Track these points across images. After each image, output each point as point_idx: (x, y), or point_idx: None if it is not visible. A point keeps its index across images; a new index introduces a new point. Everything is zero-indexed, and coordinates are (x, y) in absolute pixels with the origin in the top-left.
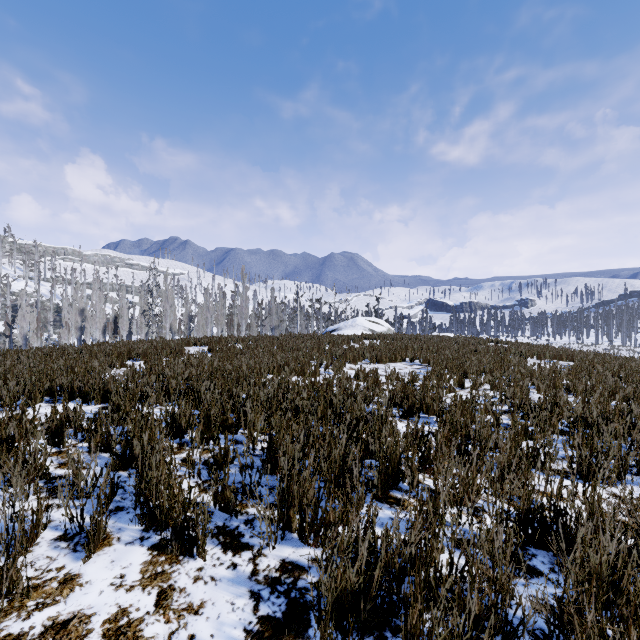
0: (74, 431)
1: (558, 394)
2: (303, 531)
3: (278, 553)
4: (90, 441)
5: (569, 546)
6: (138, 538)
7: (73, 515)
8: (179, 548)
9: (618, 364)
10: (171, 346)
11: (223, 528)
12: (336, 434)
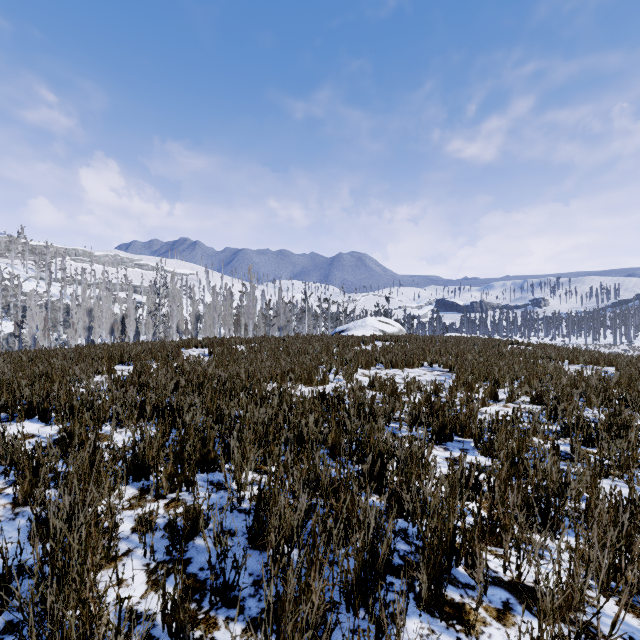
0: (4, 469)
1: (625, 413)
2: None
3: None
4: (15, 489)
5: None
6: None
7: None
8: None
9: None
10: (169, 348)
11: None
12: (355, 488)
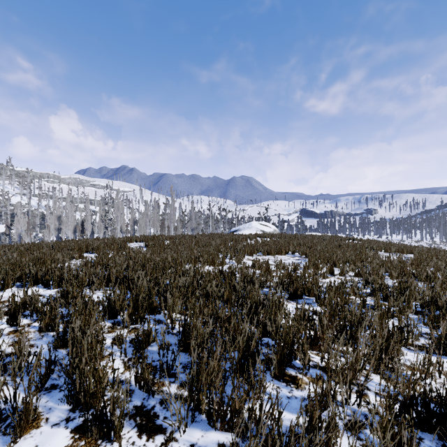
0: (30, 312)
1: (409, 281)
2: (211, 416)
3: (188, 437)
4: (40, 322)
5: None
6: (64, 419)
7: (7, 398)
8: (98, 432)
9: None
10: (118, 242)
11: (141, 408)
12: (239, 318)
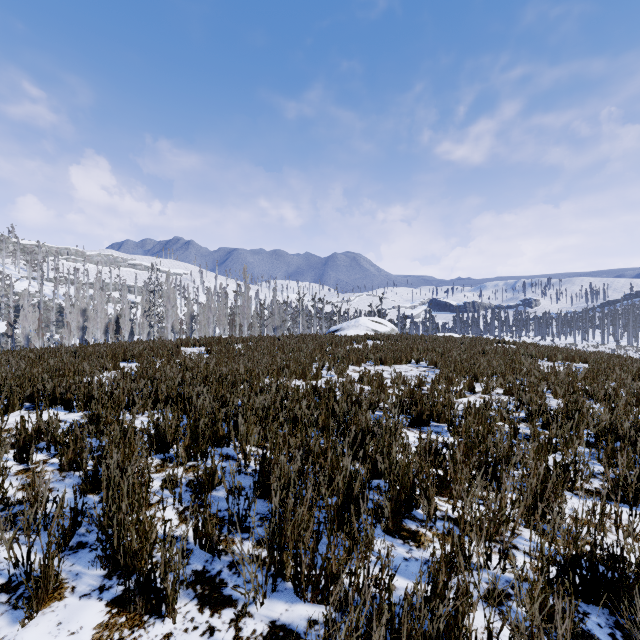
0: (46, 444)
1: (580, 401)
2: (298, 583)
3: (267, 612)
4: (61, 457)
5: (630, 603)
6: (97, 588)
7: (18, 559)
8: (144, 605)
9: (636, 367)
10: (168, 347)
11: (202, 574)
12: (339, 452)
